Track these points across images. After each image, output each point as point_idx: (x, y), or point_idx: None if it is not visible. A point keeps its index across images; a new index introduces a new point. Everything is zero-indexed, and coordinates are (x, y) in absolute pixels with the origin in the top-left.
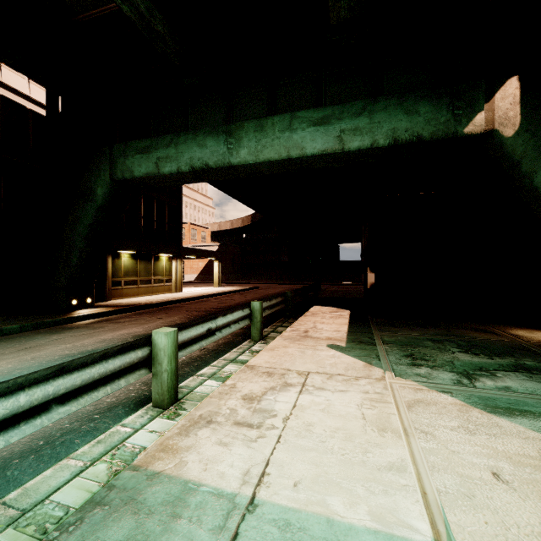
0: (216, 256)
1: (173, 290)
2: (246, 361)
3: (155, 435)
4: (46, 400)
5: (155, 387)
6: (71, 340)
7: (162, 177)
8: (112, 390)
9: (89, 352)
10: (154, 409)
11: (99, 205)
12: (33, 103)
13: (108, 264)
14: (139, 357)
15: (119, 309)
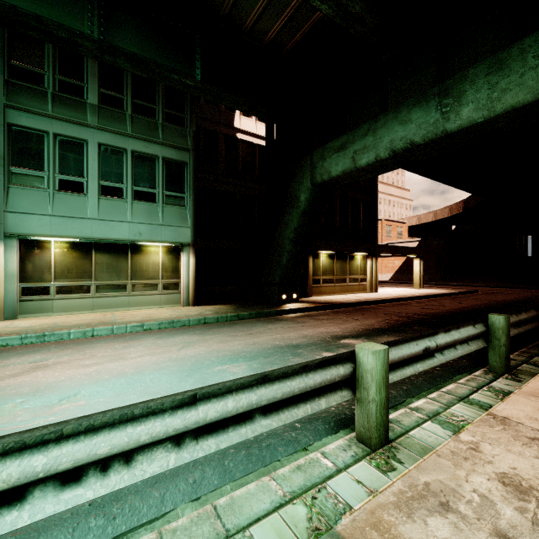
0: (417, 253)
1: (368, 290)
2: (487, 405)
3: (362, 491)
4: (250, 408)
5: (359, 416)
6: (280, 331)
7: (358, 170)
8: (311, 411)
9: (293, 346)
10: (358, 444)
11: (302, 210)
12: (258, 138)
13: (309, 263)
14: (341, 374)
15: (318, 306)
